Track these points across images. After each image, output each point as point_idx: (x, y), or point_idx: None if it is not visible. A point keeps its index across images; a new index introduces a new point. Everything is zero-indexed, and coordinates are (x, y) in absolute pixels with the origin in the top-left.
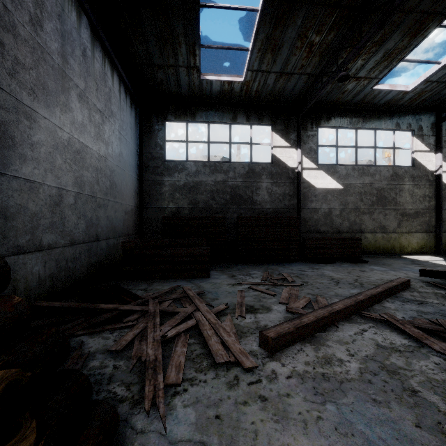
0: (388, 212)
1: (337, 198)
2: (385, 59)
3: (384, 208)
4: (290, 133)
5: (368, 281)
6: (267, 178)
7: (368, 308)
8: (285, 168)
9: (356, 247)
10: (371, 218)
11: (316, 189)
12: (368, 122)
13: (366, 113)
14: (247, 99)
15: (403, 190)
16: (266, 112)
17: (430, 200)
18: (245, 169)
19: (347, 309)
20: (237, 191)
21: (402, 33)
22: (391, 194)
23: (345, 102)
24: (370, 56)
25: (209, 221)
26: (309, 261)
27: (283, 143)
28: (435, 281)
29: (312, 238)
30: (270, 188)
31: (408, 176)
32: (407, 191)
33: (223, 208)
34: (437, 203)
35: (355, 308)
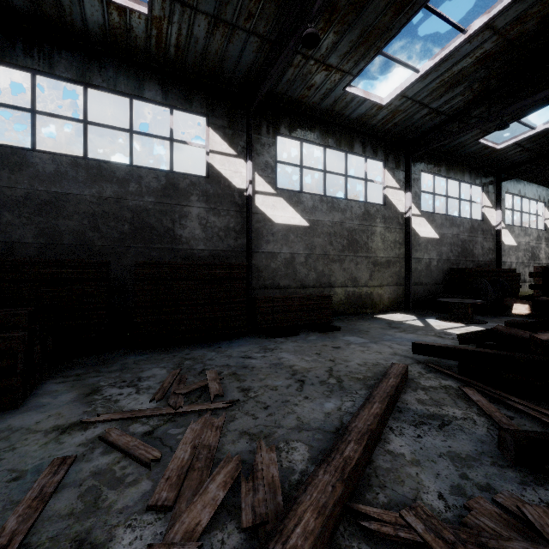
0: (360, 260)
1: (302, 240)
2: (362, 43)
3: (356, 255)
4: (237, 135)
5: (348, 372)
6: (200, 201)
7: (366, 469)
8: (229, 189)
9: (326, 308)
10: (342, 268)
11: (273, 224)
12: (338, 141)
13: (336, 129)
14: (163, 60)
15: (375, 233)
16: (198, 93)
17: (400, 247)
18: (160, 182)
19: (327, 527)
20: (144, 218)
21: (385, 1)
22: (363, 237)
23: (311, 104)
24: (345, 29)
25: (67, 271)
26: (262, 334)
27: (225, 148)
28: (430, 359)
29: (267, 298)
30: (204, 217)
31: (380, 217)
32: (379, 235)
33: (116, 247)
34: (407, 250)
35: (343, 500)
